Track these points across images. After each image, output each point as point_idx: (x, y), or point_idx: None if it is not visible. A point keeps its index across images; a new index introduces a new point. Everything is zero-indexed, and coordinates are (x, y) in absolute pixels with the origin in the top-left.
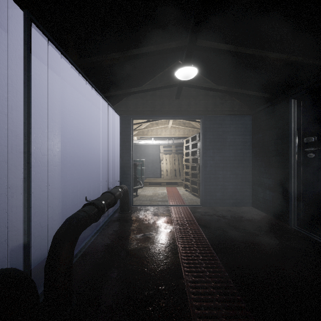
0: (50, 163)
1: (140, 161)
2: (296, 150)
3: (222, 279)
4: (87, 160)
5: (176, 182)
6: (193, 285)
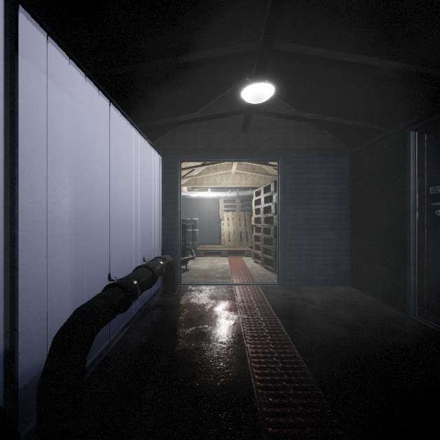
0: (56, 224)
1: (192, 221)
2: (417, 205)
3: (314, 401)
4: (113, 219)
5: (242, 251)
6: (271, 411)
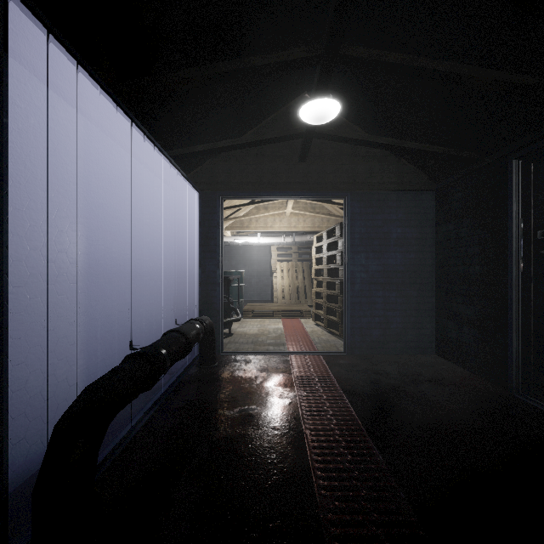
0: (63, 277)
1: (237, 273)
2: (522, 253)
3: (393, 505)
4: (137, 271)
5: (299, 310)
6: (337, 519)
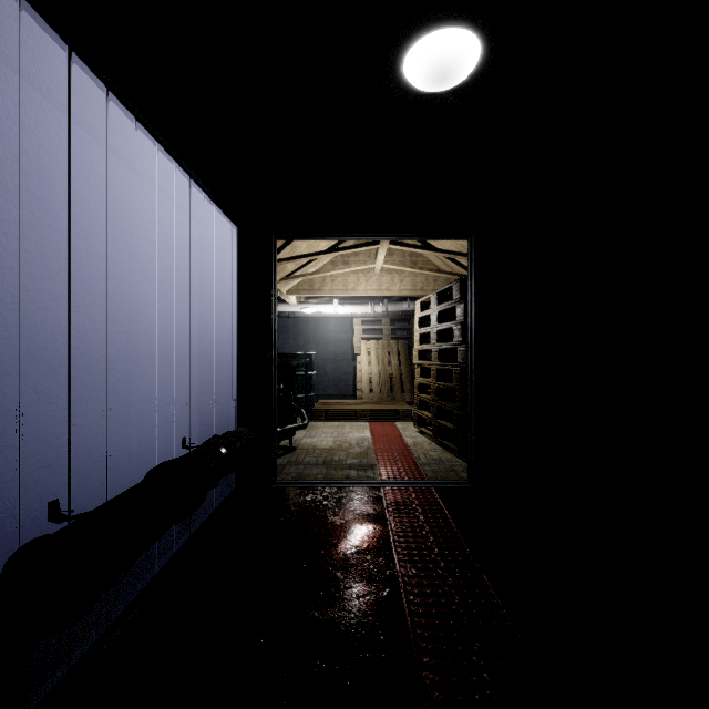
0: None
1: (304, 356)
2: None
3: None
4: (121, 353)
5: (393, 410)
6: None
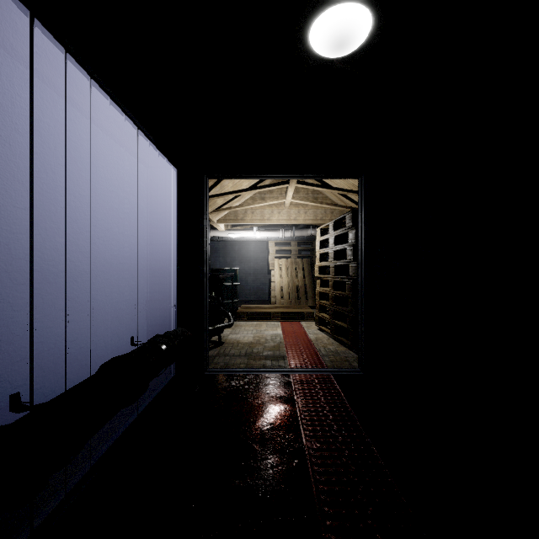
0: None
1: (230, 270)
2: None
3: None
4: (82, 268)
5: (299, 312)
6: None
